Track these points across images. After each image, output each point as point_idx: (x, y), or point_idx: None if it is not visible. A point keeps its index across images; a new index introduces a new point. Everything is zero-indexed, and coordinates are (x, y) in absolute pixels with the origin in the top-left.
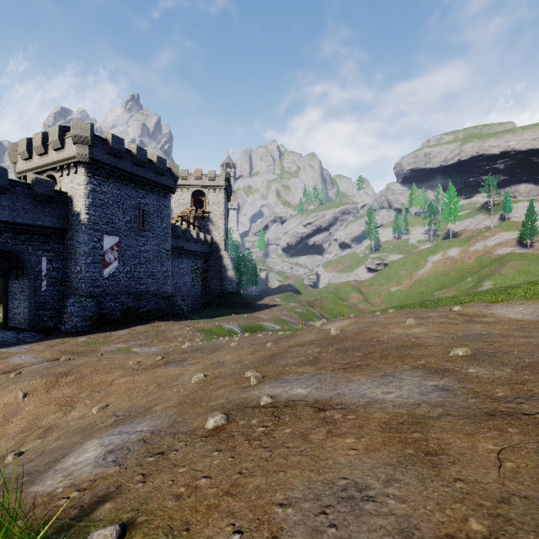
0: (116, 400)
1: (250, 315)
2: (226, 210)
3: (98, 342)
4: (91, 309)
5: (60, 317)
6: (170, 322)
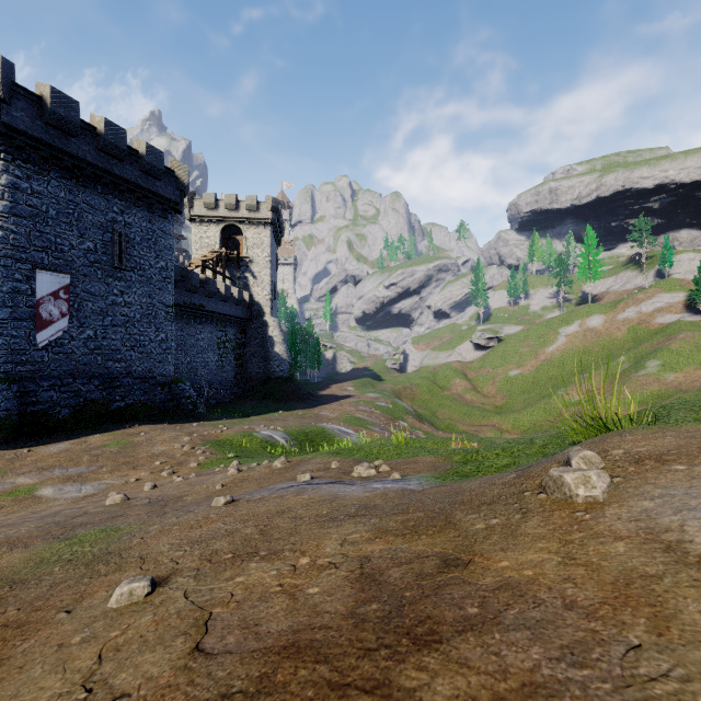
0: None
1: (307, 411)
2: (273, 257)
3: None
4: (4, 404)
5: None
6: (162, 425)
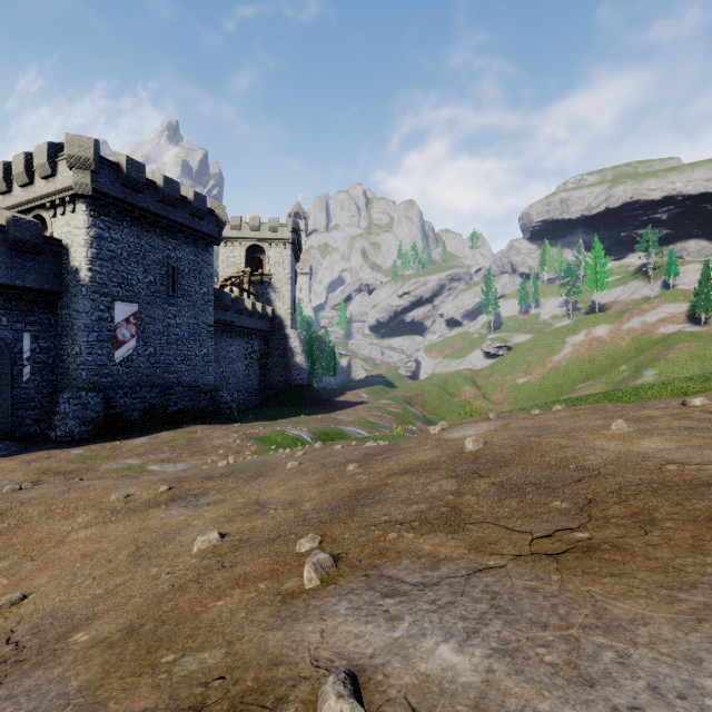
0: (48, 583)
1: (326, 416)
2: (293, 273)
3: (101, 456)
4: (95, 408)
5: (50, 419)
6: (211, 426)
